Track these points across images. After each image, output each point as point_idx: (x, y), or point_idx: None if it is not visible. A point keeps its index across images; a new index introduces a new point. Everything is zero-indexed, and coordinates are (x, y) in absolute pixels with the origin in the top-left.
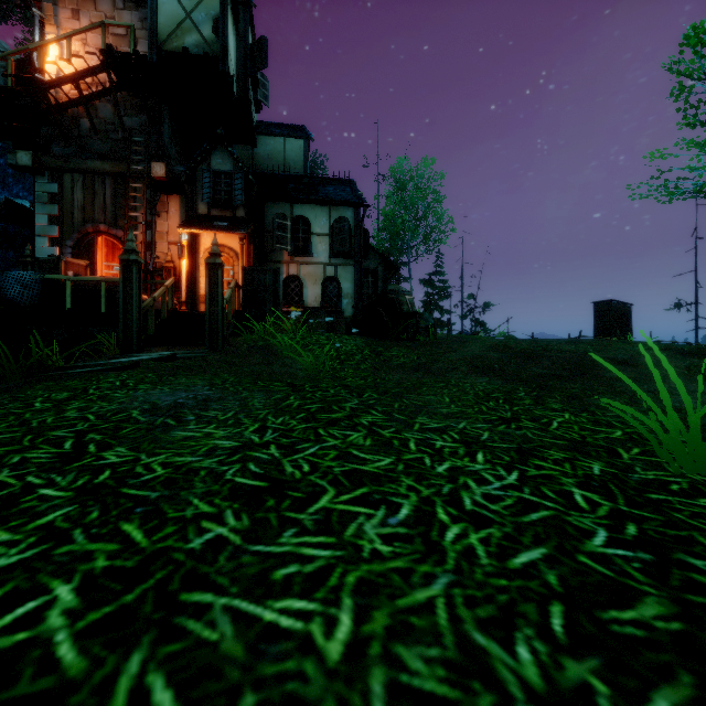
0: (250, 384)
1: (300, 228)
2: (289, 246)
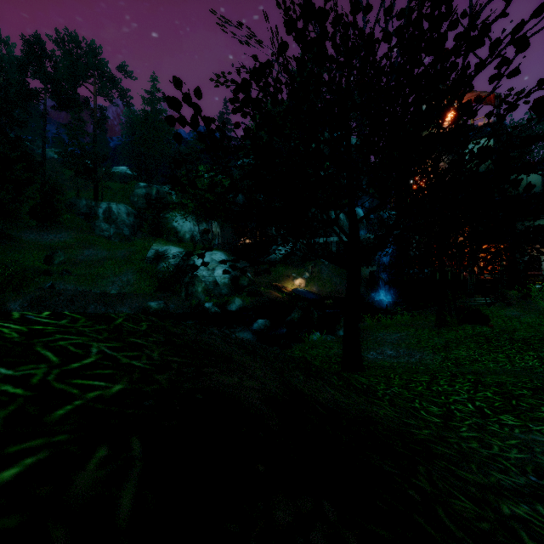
0: (528, 312)
1: None
2: None
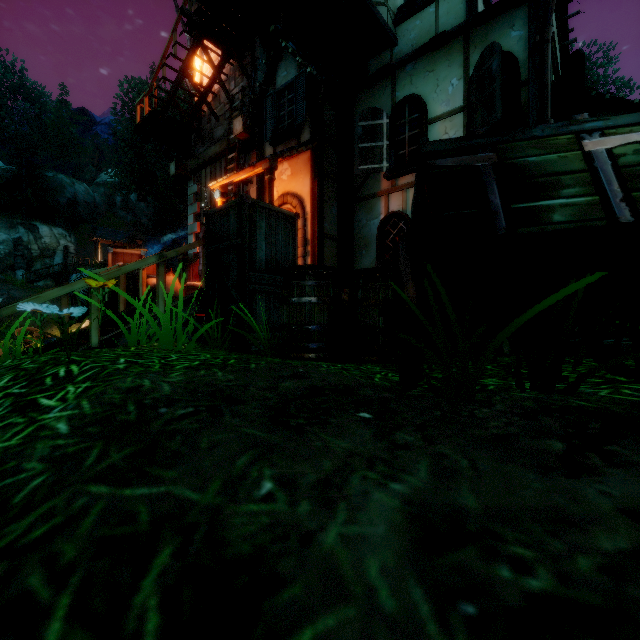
0: None
1: (406, 122)
2: (385, 162)
